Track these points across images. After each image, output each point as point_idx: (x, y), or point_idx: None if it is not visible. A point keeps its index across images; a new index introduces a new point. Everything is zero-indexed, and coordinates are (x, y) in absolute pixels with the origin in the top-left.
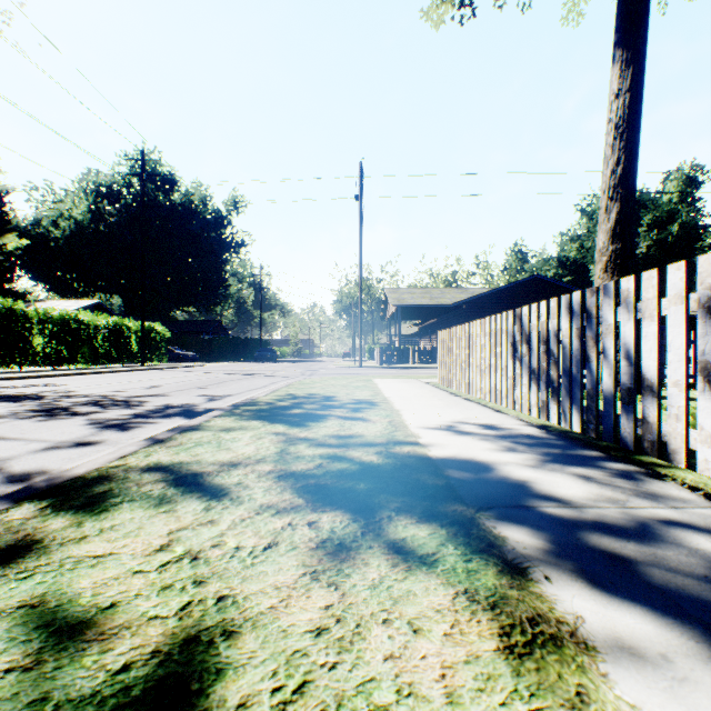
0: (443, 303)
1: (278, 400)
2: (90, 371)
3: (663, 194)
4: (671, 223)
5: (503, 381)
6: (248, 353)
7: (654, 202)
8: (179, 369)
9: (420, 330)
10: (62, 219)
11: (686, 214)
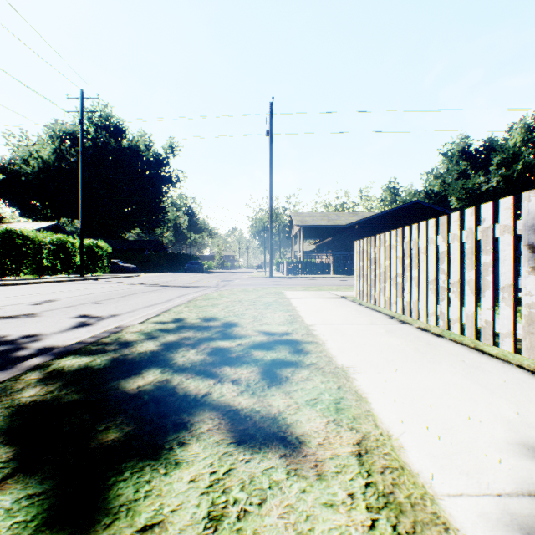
0: (339, 224)
1: (147, 335)
2: (21, 282)
3: (509, 140)
4: (515, 163)
5: (505, 309)
6: (180, 266)
7: (502, 146)
8: (113, 279)
9: (317, 247)
10: (32, 158)
11: (528, 156)
